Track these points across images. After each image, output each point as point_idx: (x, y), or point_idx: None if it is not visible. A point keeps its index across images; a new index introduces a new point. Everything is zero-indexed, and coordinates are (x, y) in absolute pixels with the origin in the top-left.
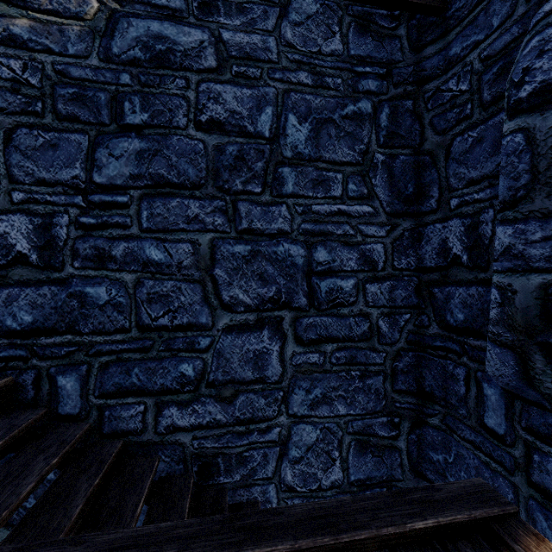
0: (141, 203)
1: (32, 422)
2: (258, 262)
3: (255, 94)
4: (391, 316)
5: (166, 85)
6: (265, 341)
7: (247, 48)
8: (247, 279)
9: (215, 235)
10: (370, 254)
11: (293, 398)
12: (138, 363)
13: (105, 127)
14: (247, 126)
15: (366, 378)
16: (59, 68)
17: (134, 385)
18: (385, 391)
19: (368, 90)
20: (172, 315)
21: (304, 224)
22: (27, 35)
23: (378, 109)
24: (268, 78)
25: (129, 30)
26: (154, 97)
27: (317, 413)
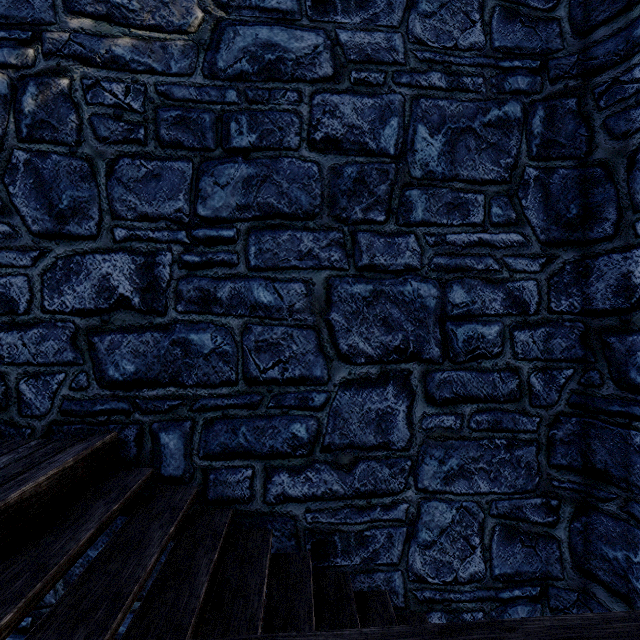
0: (249, 238)
1: (141, 483)
2: (381, 305)
3: (378, 104)
4: (546, 372)
5: (275, 100)
6: (389, 399)
7: (369, 50)
8: (368, 324)
9: (331, 272)
10: (519, 294)
11: (423, 468)
12: (245, 421)
13: (210, 152)
14: (368, 142)
15: (515, 448)
16: (162, 89)
17: (240, 446)
18: (539, 465)
19: (517, 89)
20: (282, 366)
21: (437, 258)
22: (129, 56)
23: (529, 113)
24: (393, 83)
25: (236, 40)
26: (263, 115)
27: (453, 489)
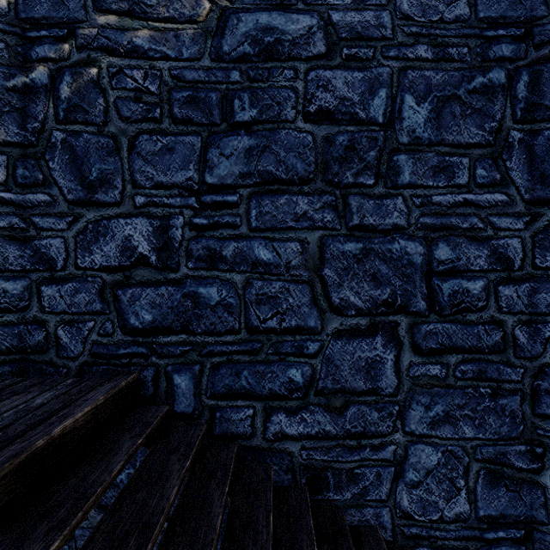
0: (250, 202)
1: (159, 419)
2: (370, 261)
3: (367, 76)
4: (530, 325)
5: (274, 78)
6: (378, 348)
7: (359, 27)
8: (358, 279)
9: (324, 232)
10: (503, 251)
11: (410, 413)
12: (247, 366)
13: (216, 127)
14: (358, 112)
15: (499, 397)
16: (175, 73)
17: (243, 388)
18: (524, 414)
19: (501, 56)
20: (280, 317)
21: (423, 218)
22: (147, 45)
23: (513, 78)
24: (382, 57)
25: (239, 26)
26: (263, 92)
27: (438, 433)
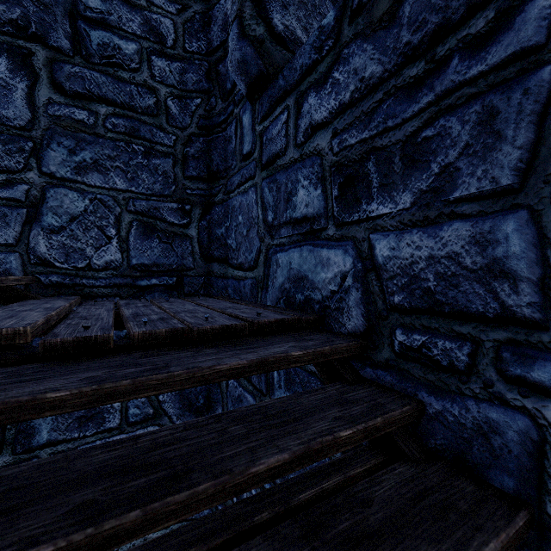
0: None
1: None
2: None
3: None
4: (182, 100)
5: None
6: (3, 71)
7: None
8: None
9: None
10: (157, 26)
11: (50, 154)
12: None
13: None
14: None
15: (153, 156)
16: None
17: None
18: (176, 176)
19: None
20: None
21: None
22: None
23: None
24: None
25: None
26: None
27: (86, 180)
